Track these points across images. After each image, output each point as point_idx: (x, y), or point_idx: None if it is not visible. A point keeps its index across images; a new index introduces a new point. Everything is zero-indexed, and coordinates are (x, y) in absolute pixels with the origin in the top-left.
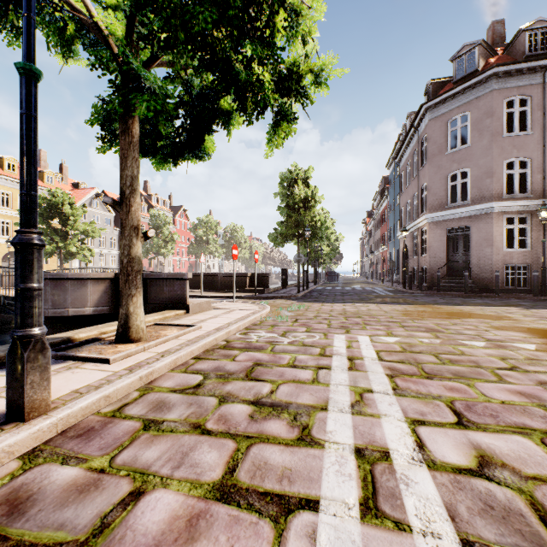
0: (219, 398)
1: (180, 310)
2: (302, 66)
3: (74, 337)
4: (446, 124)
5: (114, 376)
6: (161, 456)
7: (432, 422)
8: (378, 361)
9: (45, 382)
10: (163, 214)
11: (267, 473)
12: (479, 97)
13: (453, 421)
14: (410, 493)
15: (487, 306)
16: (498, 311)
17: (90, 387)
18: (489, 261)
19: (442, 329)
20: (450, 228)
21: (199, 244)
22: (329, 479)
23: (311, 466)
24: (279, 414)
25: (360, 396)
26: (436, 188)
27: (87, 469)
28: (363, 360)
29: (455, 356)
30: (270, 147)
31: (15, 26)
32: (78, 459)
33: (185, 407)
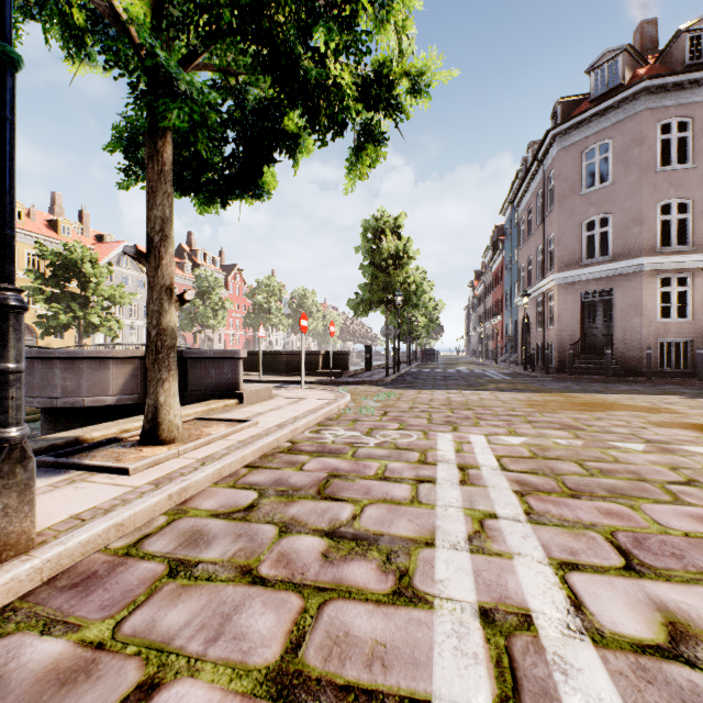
0: (279, 527)
1: (231, 400)
2: (395, 63)
3: (85, 436)
4: (580, 155)
5: (132, 494)
6: (190, 621)
7: (589, 566)
8: (500, 471)
9: (27, 506)
10: (212, 275)
11: (348, 650)
12: (624, 120)
13: (619, 565)
14: (572, 689)
15: (638, 394)
16: (654, 401)
17: (96, 510)
18: (637, 335)
19: (582, 426)
20: (586, 292)
21: (258, 314)
22: (444, 662)
23: (415, 639)
24: (365, 553)
25: (480, 523)
26: (567, 239)
27: (78, 643)
28: (480, 469)
29: (606, 465)
30: (351, 179)
31: None
32: (66, 625)
33: (230, 540)
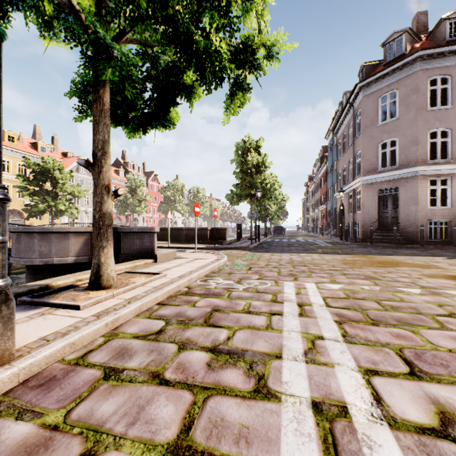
0: (178, 345)
1: (149, 259)
2: (256, 38)
3: (52, 284)
4: (377, 100)
5: (81, 322)
6: (117, 410)
7: (386, 372)
8: (325, 307)
9: (9, 332)
10: (138, 178)
11: (223, 431)
12: (406, 77)
13: (406, 371)
14: None
15: (415, 256)
16: (426, 260)
17: (57, 334)
18: (415, 217)
19: (379, 277)
20: (381, 189)
21: (168, 204)
22: (288, 439)
23: (269, 423)
24: (235, 363)
25: (312, 343)
26: (368, 155)
27: (40, 426)
28: (312, 306)
29: (395, 303)
30: (227, 115)
31: (1, 8)
32: (33, 413)
33: (145, 354)
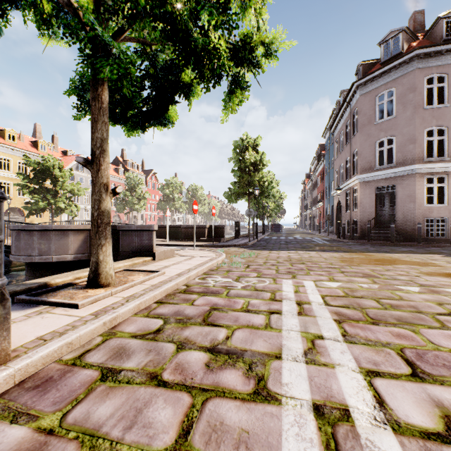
0: (177, 345)
1: (148, 257)
2: (254, 35)
3: (51, 282)
4: (374, 98)
5: (79, 321)
6: (114, 413)
7: (387, 373)
8: (324, 305)
9: (5, 332)
10: (137, 177)
11: (222, 436)
12: (403, 75)
13: (408, 372)
14: None
15: (413, 253)
16: (423, 258)
17: (54, 333)
18: (412, 215)
19: (377, 275)
20: (378, 187)
21: (166, 201)
22: (289, 445)
23: (269, 427)
24: (234, 363)
25: (312, 342)
26: (366, 153)
27: (35, 430)
28: (311, 304)
29: (394, 301)
30: (225, 113)
31: (0, 6)
32: (28, 416)
33: (143, 354)
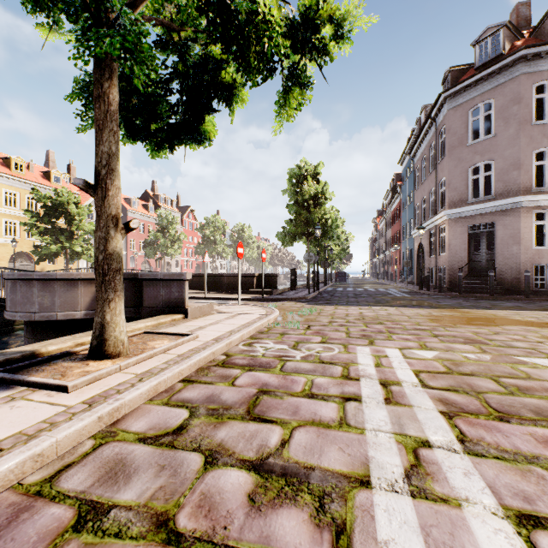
0: (205, 456)
1: (178, 315)
2: (321, 1)
3: (41, 350)
4: (467, 113)
5: (63, 415)
6: None
7: None
8: (421, 387)
9: None
10: (170, 214)
11: None
12: (504, 83)
13: None
14: None
15: (522, 310)
16: (539, 316)
17: (20, 437)
18: (516, 261)
19: (484, 340)
20: (472, 225)
21: (206, 245)
22: None
23: None
24: (295, 495)
25: (414, 454)
26: (456, 182)
27: None
28: (401, 386)
29: (521, 381)
30: (279, 121)
31: None
32: None
33: (152, 474)
